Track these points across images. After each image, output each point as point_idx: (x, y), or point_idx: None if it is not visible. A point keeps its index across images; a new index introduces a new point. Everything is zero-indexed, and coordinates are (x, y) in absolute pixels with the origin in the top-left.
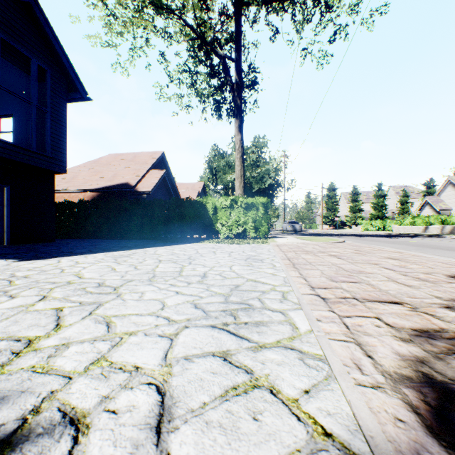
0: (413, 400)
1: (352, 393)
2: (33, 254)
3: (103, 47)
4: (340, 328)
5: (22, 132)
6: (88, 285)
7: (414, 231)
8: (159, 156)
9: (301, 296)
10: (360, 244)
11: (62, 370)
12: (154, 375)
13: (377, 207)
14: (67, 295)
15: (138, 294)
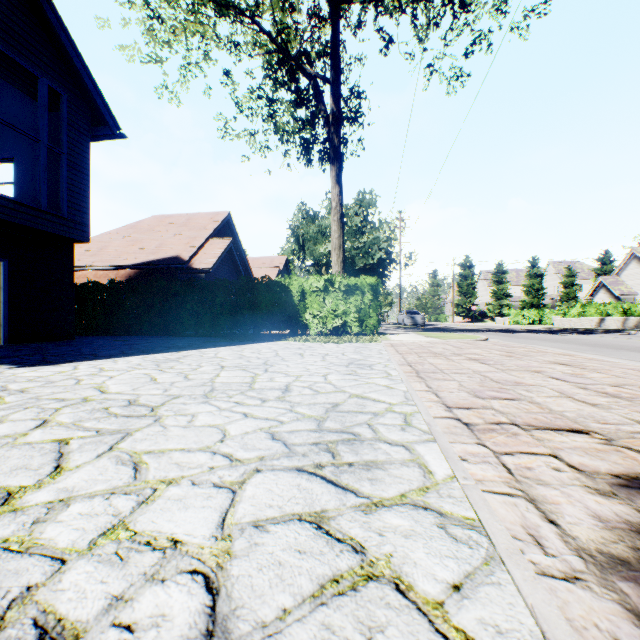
0: (639, 605)
1: (534, 591)
2: (39, 358)
3: (143, 63)
4: (498, 472)
5: (27, 183)
6: (113, 403)
7: (585, 325)
8: (223, 218)
9: (432, 420)
10: (509, 343)
11: (51, 547)
12: (202, 556)
13: (531, 291)
14: (79, 419)
15: (187, 418)
